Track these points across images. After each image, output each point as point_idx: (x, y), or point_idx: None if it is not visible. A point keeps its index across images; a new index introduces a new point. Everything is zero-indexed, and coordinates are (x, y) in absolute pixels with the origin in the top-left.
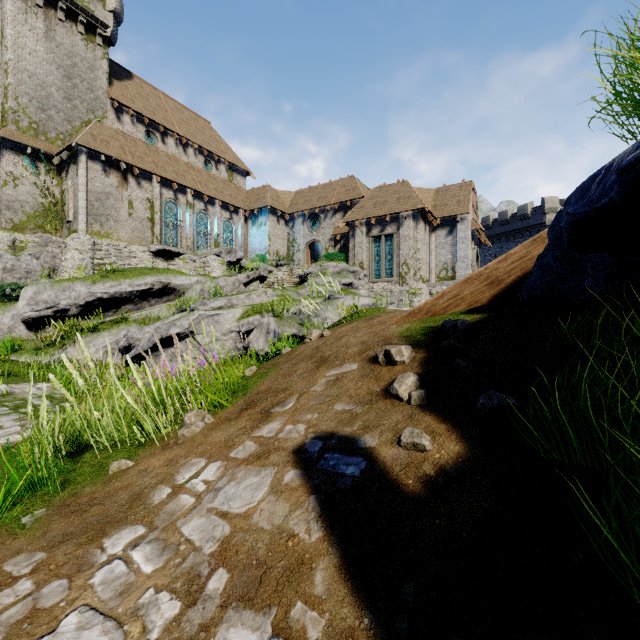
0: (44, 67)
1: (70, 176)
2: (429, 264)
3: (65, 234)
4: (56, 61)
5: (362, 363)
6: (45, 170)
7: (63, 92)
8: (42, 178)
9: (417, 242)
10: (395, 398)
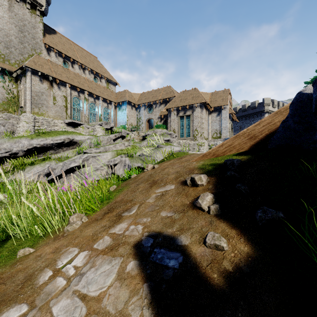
0: (8, 25)
1: (22, 83)
2: (208, 130)
3: (19, 113)
4: (14, 23)
5: (177, 185)
6: (8, 80)
7: (18, 39)
8: (7, 84)
9: (202, 119)
10: (199, 209)
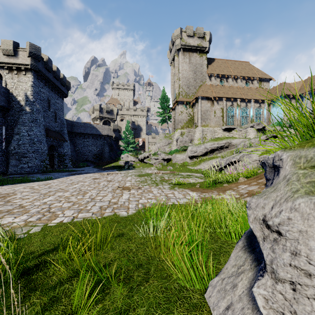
0: (188, 73)
1: (195, 107)
2: None
3: (194, 127)
4: (191, 69)
5: None
6: (188, 107)
7: (193, 79)
8: (188, 110)
9: None
10: None
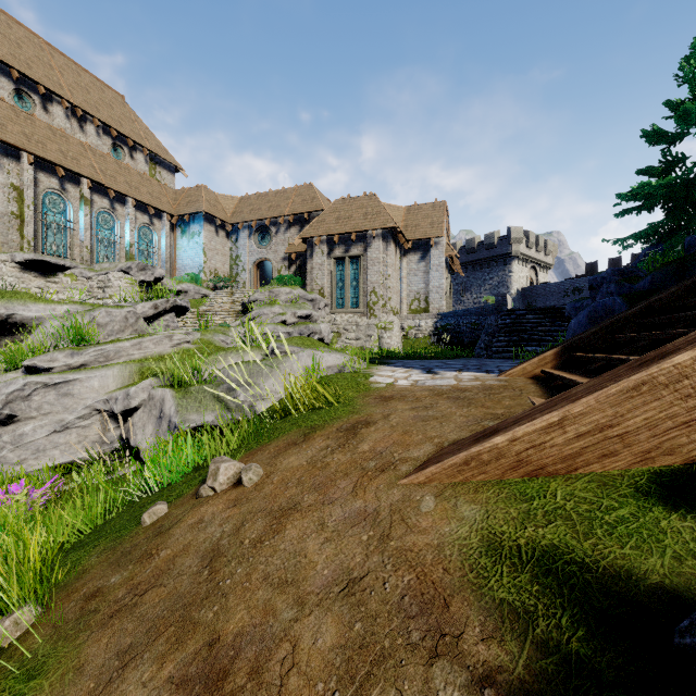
0: None
1: None
2: (400, 293)
3: None
4: None
5: None
6: None
7: None
8: None
9: (387, 267)
10: None
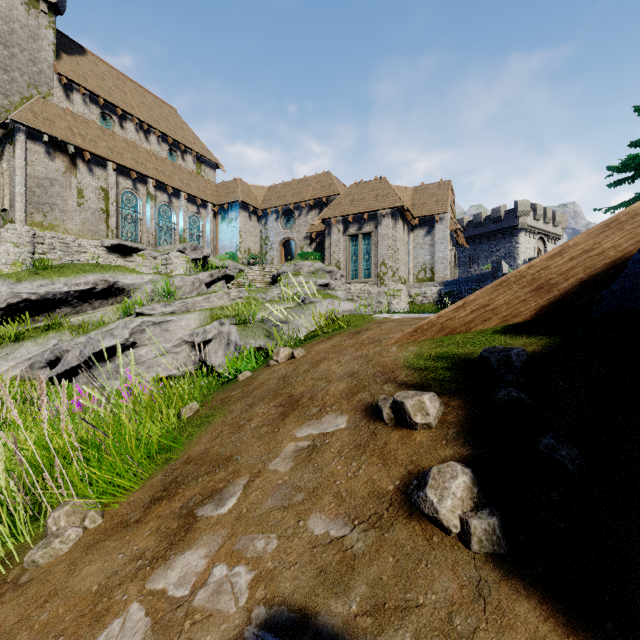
0: None
1: (6, 158)
2: (407, 265)
3: None
4: None
5: (354, 416)
6: None
7: None
8: None
9: (396, 241)
10: (430, 521)
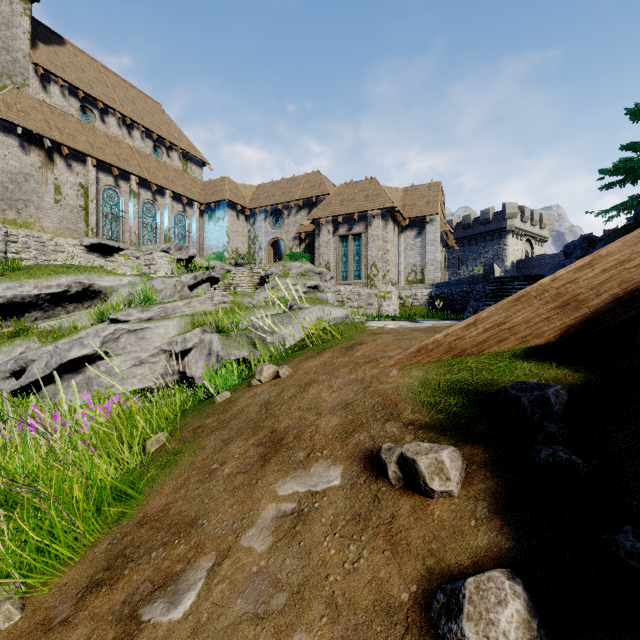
0: None
1: None
2: (398, 266)
3: None
4: None
5: (350, 469)
6: None
7: None
8: None
9: (386, 243)
10: None
